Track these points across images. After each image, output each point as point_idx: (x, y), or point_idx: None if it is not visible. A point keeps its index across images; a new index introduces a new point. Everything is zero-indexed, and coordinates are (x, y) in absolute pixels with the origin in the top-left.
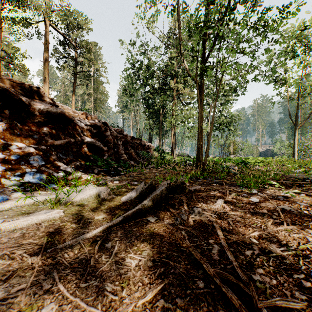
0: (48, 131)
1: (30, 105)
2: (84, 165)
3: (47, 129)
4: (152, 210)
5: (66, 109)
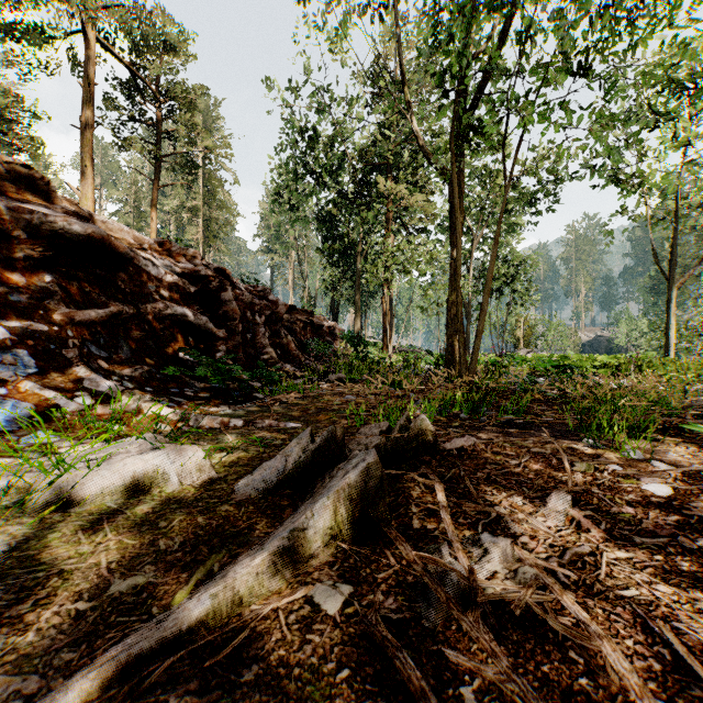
0: (58, 284)
1: (0, 209)
2: (160, 376)
3: (53, 279)
4: (333, 545)
5: (116, 231)
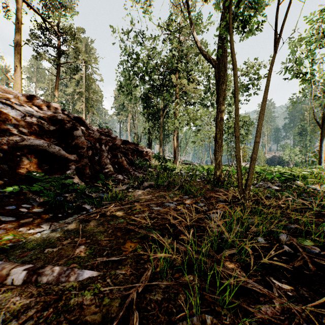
0: None
1: None
2: (4, 194)
3: None
4: None
5: None
